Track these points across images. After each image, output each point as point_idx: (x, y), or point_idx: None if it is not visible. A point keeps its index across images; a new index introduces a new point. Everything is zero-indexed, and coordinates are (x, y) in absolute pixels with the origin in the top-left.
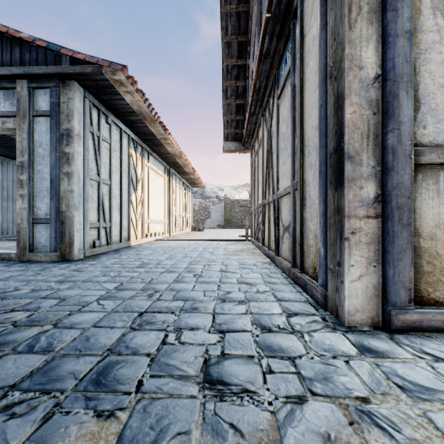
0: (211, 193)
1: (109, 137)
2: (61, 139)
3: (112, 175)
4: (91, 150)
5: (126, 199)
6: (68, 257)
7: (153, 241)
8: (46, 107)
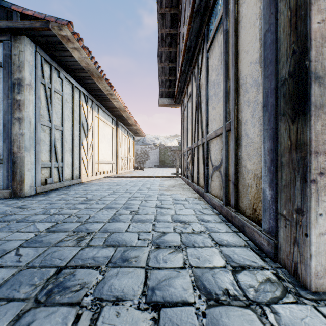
0: (149, 141)
1: (62, 90)
2: (13, 88)
3: (64, 123)
4: (43, 99)
5: (78, 143)
6: (19, 194)
7: (102, 177)
8: None
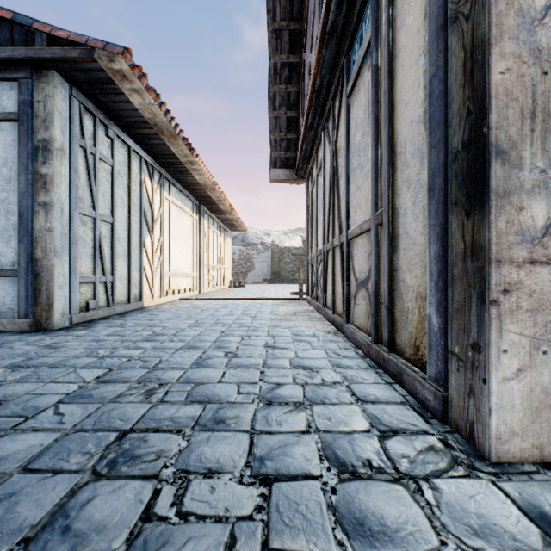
0: (254, 238)
1: (112, 157)
2: (35, 155)
3: (116, 210)
4: (83, 172)
5: (137, 243)
6: (45, 325)
7: (177, 300)
8: (13, 108)
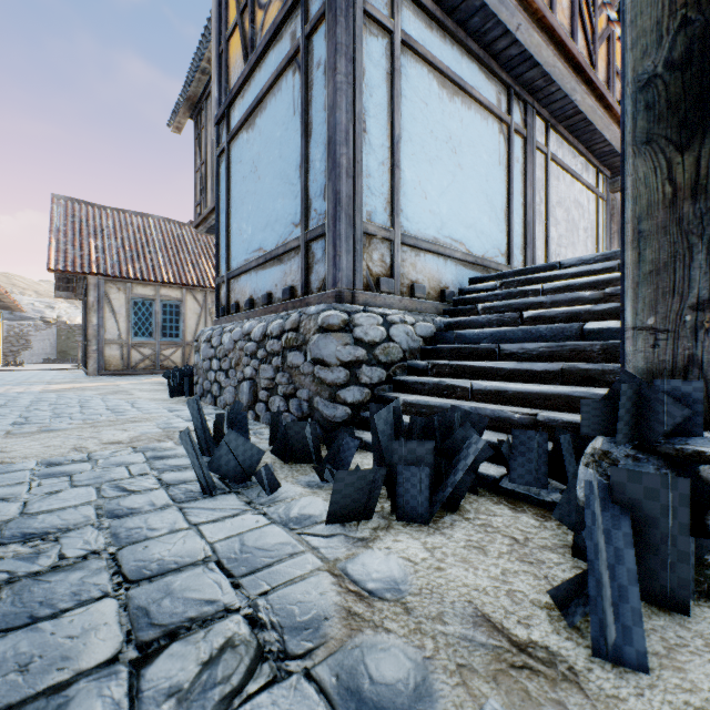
0: (31, 311)
1: None
2: None
3: None
4: None
5: None
6: None
7: None
8: None
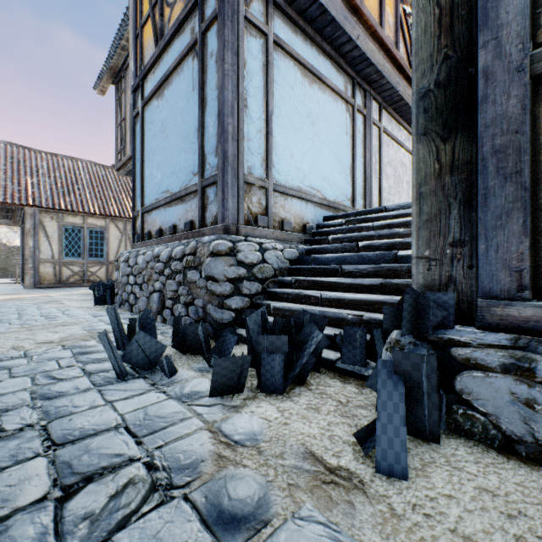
0: None
1: None
2: None
3: None
4: None
5: None
6: None
7: None
8: None
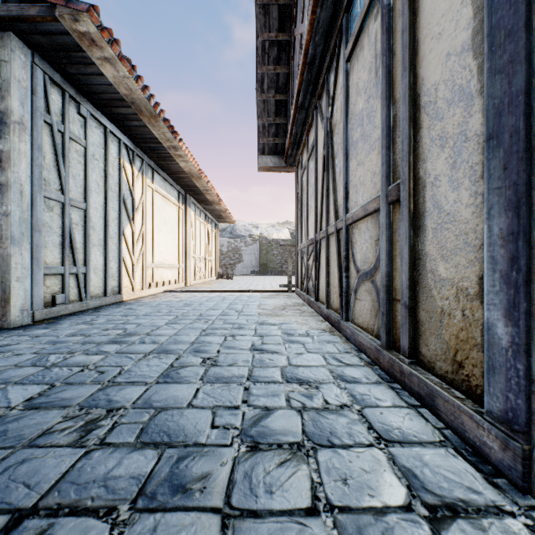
0: (243, 231)
1: (84, 137)
2: None
3: (90, 195)
4: (49, 151)
5: (115, 232)
6: (0, 323)
7: (161, 292)
8: None
